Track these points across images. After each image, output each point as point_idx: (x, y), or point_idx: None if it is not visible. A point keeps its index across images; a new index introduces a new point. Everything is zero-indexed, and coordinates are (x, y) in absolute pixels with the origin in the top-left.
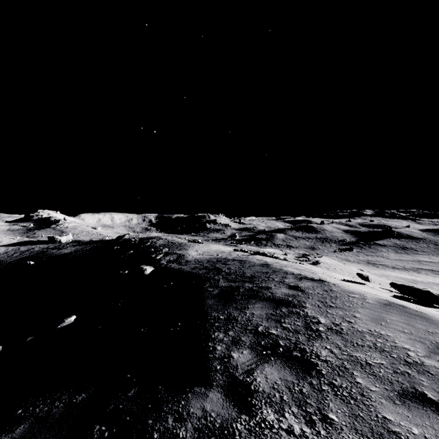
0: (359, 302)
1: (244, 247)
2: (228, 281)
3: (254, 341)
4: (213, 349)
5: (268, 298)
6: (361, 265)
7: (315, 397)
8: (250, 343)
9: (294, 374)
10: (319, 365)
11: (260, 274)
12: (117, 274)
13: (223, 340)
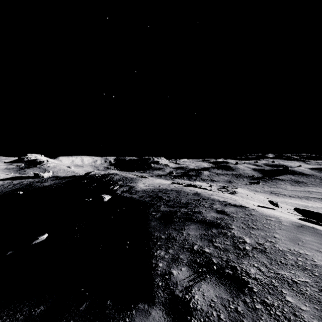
0: (276, 224)
1: (179, 181)
2: (167, 207)
3: (190, 258)
4: (156, 266)
5: (200, 220)
6: (266, 194)
7: (250, 316)
8: (187, 260)
9: (228, 292)
10: (250, 282)
11: (193, 201)
12: (83, 201)
13: (164, 257)
